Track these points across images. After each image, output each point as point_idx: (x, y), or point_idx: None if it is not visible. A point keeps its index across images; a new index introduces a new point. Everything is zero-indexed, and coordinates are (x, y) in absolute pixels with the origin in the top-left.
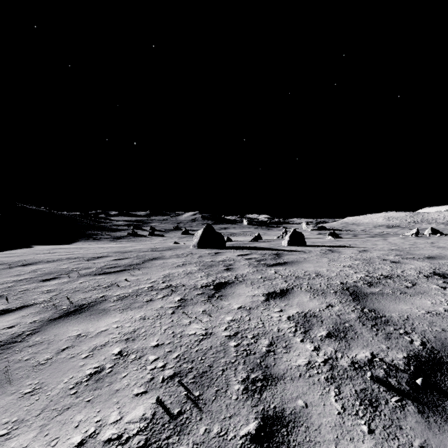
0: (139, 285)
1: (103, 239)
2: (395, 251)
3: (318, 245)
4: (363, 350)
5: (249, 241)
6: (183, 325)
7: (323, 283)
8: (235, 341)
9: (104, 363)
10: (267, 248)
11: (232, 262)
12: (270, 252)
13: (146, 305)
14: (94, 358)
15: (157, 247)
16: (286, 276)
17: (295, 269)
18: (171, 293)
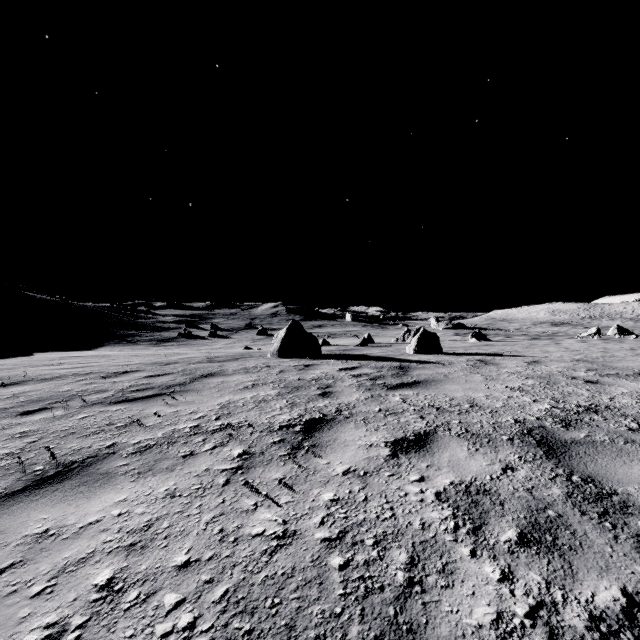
0: (177, 424)
1: (143, 342)
2: (584, 363)
3: (460, 352)
4: (603, 581)
5: (355, 346)
6: (241, 511)
7: (485, 422)
8: (341, 555)
9: (70, 613)
10: (384, 357)
11: (330, 382)
12: (390, 364)
13: (182, 465)
14: (54, 598)
15: (217, 355)
16: (421, 408)
17: (434, 395)
18: (228, 440)
